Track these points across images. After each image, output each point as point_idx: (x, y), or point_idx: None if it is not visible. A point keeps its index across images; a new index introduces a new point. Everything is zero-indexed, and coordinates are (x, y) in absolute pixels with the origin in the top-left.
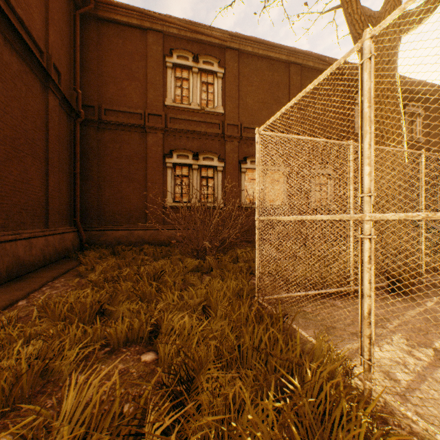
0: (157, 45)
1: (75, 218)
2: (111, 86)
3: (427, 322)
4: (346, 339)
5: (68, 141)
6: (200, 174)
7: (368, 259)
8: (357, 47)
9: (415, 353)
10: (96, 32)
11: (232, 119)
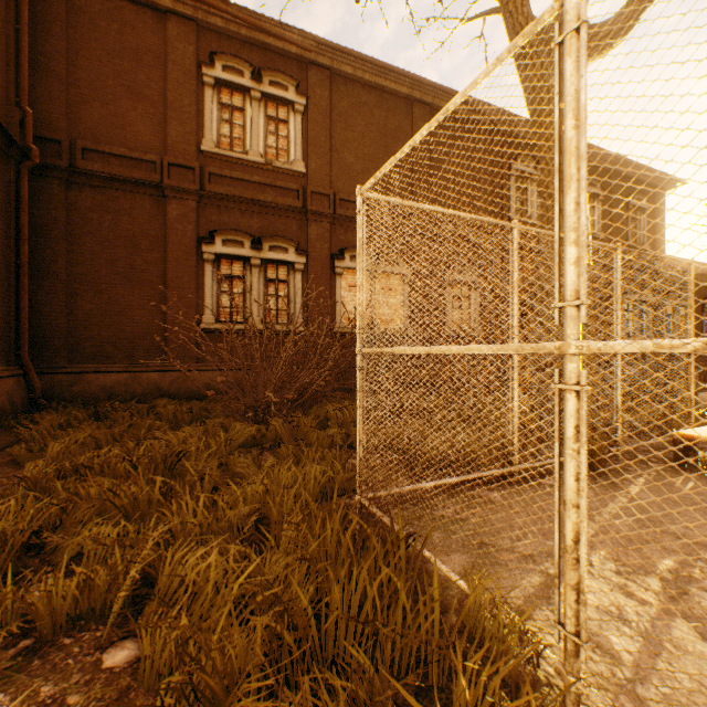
0: (186, 43)
1: (18, 351)
2: (96, 108)
3: (638, 523)
4: (517, 569)
5: (2, 203)
6: (264, 276)
7: (575, 432)
8: (552, 10)
9: (678, 631)
10: (65, 3)
11: (319, 185)
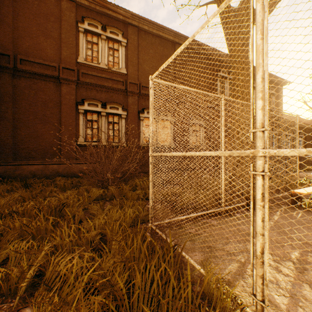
0: (71, 12)
1: None
2: (27, 40)
3: (279, 234)
4: (226, 260)
5: None
6: (107, 120)
7: (261, 196)
8: None
9: None
10: None
11: (133, 79)
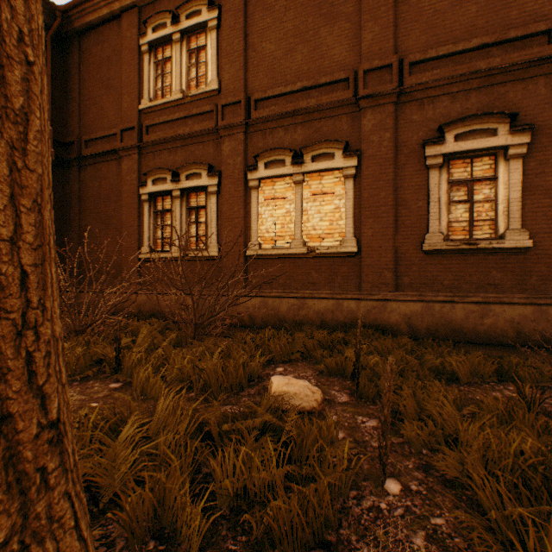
0: (132, 28)
1: None
2: (92, 111)
3: None
4: None
5: None
6: (186, 205)
7: None
8: None
9: None
10: (78, 51)
11: (232, 95)
